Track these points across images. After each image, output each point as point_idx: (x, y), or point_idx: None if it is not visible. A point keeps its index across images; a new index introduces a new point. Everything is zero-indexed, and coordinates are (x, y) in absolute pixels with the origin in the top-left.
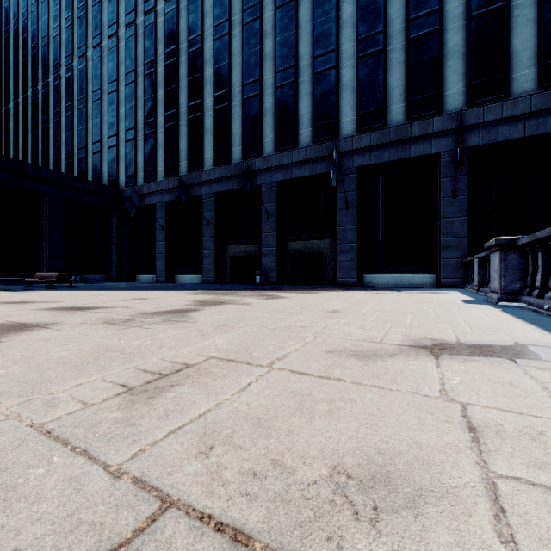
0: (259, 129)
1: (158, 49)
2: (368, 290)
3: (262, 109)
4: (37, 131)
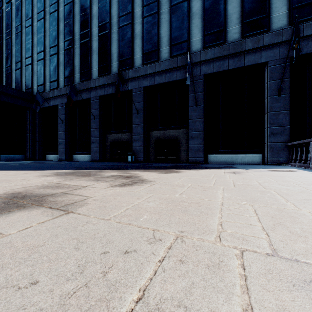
0: (131, 48)
1: None
2: (220, 168)
3: (133, 34)
4: None
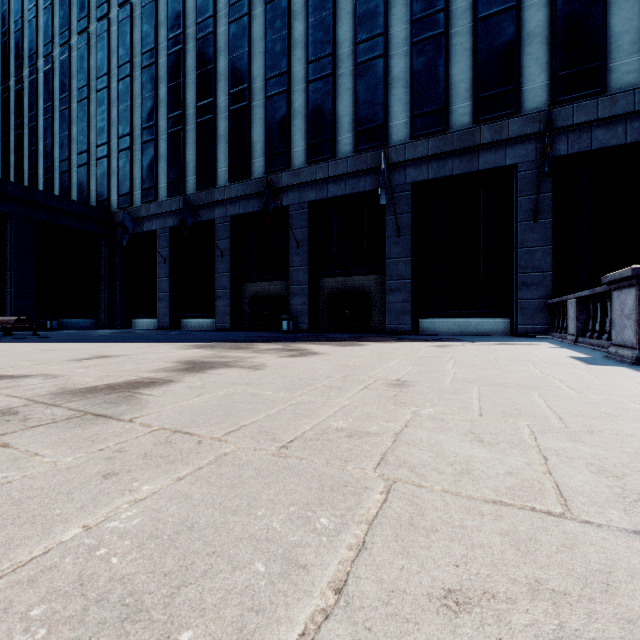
0: (287, 135)
1: (160, 35)
2: (429, 340)
3: (290, 110)
4: (8, 139)
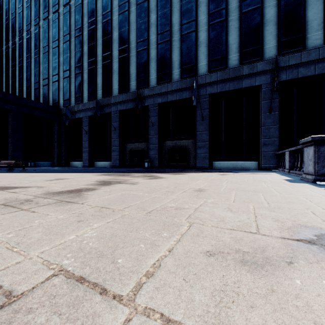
0: (147, 70)
1: (84, 20)
2: (217, 172)
3: (149, 58)
4: (8, 72)
